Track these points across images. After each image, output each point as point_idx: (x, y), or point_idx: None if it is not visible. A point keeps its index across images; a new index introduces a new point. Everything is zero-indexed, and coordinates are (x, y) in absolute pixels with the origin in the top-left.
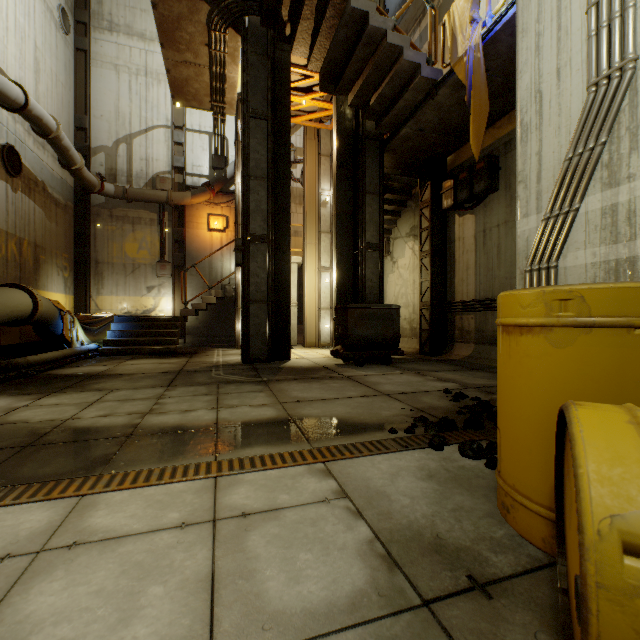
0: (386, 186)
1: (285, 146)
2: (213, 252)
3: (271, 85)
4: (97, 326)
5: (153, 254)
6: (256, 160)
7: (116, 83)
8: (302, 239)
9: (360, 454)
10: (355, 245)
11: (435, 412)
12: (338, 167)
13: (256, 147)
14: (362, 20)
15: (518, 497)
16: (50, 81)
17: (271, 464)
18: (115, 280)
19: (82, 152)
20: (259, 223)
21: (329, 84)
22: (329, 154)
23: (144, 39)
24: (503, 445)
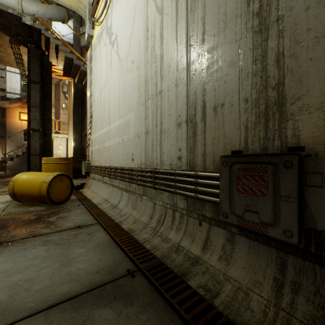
0: None
1: (49, 94)
2: (21, 131)
3: (41, 70)
4: None
5: None
6: (34, 99)
7: None
8: None
9: None
10: (81, 134)
11: None
12: (74, 104)
13: (34, 94)
14: (72, 60)
15: None
16: None
17: (3, 194)
18: None
19: None
20: (35, 124)
21: (67, 74)
22: None
23: None
24: None
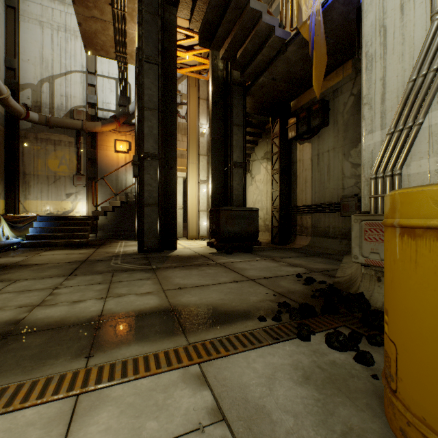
0: (247, 122)
1: (172, 86)
2: (118, 168)
3: (161, 38)
4: (22, 224)
5: (71, 168)
6: (149, 95)
7: (40, 35)
8: (186, 160)
9: (235, 350)
10: (225, 163)
11: (294, 296)
12: (213, 105)
13: (149, 85)
14: None
15: (433, 437)
16: None
17: (144, 370)
18: (40, 188)
19: (11, 87)
20: (151, 144)
21: (206, 41)
22: (206, 98)
23: (64, 3)
24: (404, 365)
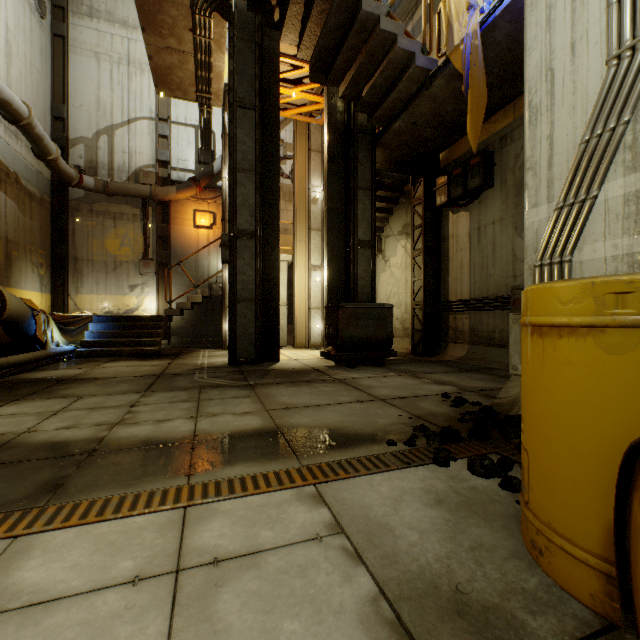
0: (378, 182)
1: (274, 138)
2: (199, 249)
3: (259, 73)
4: (75, 326)
5: (136, 251)
6: (243, 152)
7: (96, 72)
8: (292, 237)
9: (356, 473)
10: (346, 242)
11: (435, 420)
12: (329, 161)
13: (243, 138)
14: (354, 5)
15: (556, 539)
16: (24, 66)
17: (253, 488)
18: (95, 278)
19: (60, 143)
20: (246, 218)
21: (320, 74)
22: (319, 150)
23: (126, 26)
24: (533, 471)
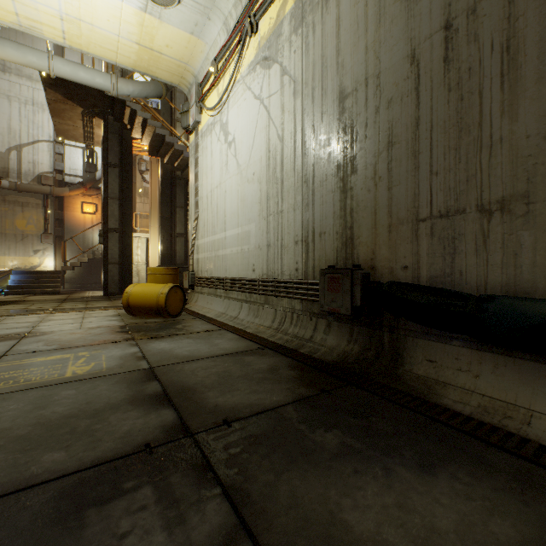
0: None
1: (130, 180)
2: (86, 229)
3: (121, 149)
4: None
5: (39, 228)
6: (111, 189)
7: (8, 108)
8: None
9: None
10: (171, 233)
11: None
12: (162, 192)
13: (111, 182)
14: (163, 136)
15: None
16: None
17: (101, 310)
18: (8, 245)
19: None
20: (113, 222)
21: (154, 152)
22: None
23: (31, 80)
24: None
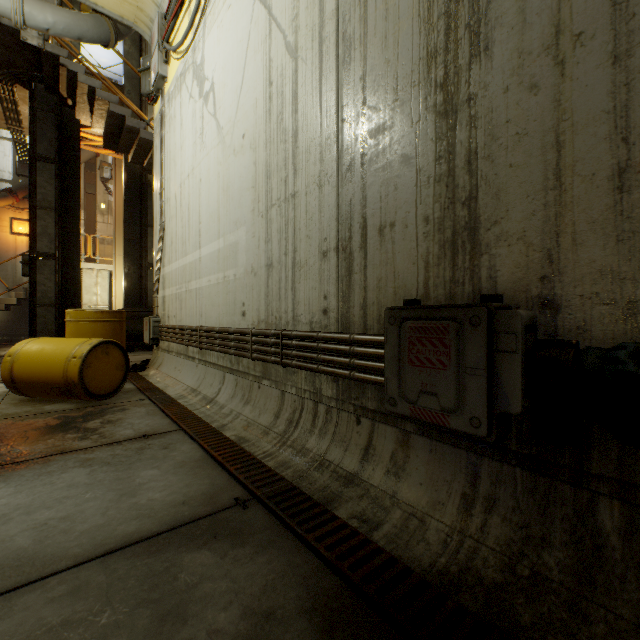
0: None
1: (75, 184)
2: (14, 257)
3: (59, 137)
4: None
5: None
6: (43, 194)
7: None
8: None
9: None
10: (141, 264)
11: None
12: (126, 204)
13: (43, 184)
14: (122, 118)
15: None
16: None
17: None
18: None
19: None
20: (46, 244)
21: (112, 144)
22: None
23: None
24: None
